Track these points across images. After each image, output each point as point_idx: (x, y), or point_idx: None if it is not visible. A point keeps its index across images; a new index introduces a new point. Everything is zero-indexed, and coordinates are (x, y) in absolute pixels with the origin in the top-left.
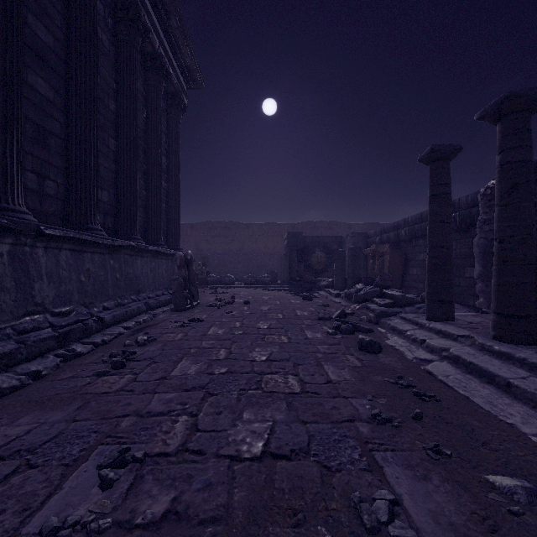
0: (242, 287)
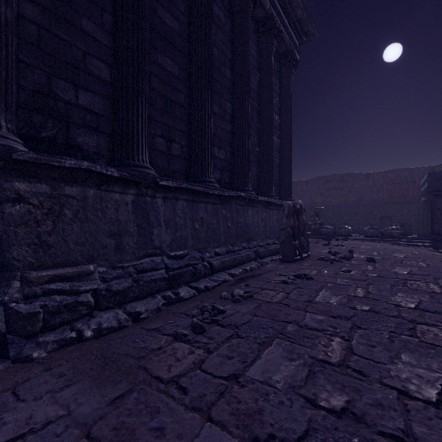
0: (362, 239)
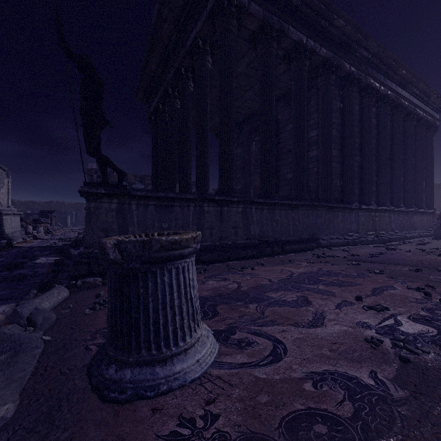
0: None
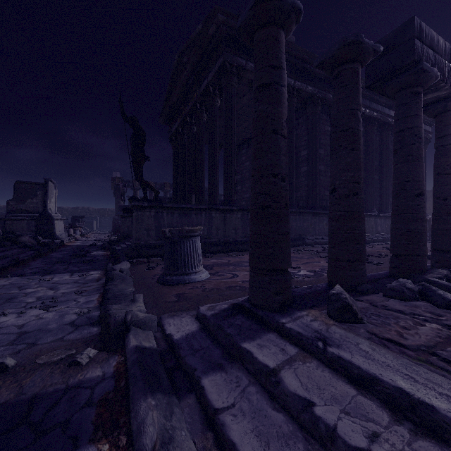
0: None
